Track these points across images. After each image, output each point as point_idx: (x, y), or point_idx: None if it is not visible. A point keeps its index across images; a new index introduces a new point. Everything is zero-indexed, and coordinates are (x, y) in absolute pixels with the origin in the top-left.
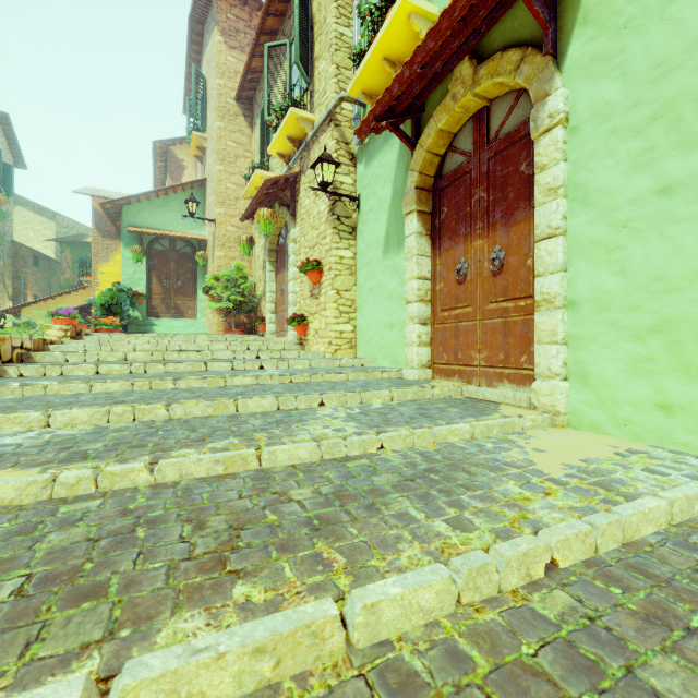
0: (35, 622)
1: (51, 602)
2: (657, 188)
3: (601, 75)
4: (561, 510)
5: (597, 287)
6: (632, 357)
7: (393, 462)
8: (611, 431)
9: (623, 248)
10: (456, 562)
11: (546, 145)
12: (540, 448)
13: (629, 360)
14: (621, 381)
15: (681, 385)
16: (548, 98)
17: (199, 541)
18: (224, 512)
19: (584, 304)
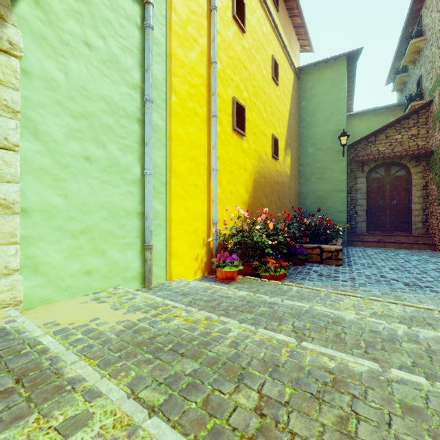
0: (435, 410)
1: (435, 419)
2: (84, 155)
3: (50, 56)
4: (192, 314)
5: (47, 201)
6: (71, 248)
7: (144, 372)
8: (57, 298)
9: (66, 181)
10: (253, 328)
11: (4, 64)
12: (90, 319)
13: (70, 250)
14: (64, 264)
15: (95, 259)
16: (8, 24)
17: (345, 405)
18: (317, 425)
19: (35, 212)
